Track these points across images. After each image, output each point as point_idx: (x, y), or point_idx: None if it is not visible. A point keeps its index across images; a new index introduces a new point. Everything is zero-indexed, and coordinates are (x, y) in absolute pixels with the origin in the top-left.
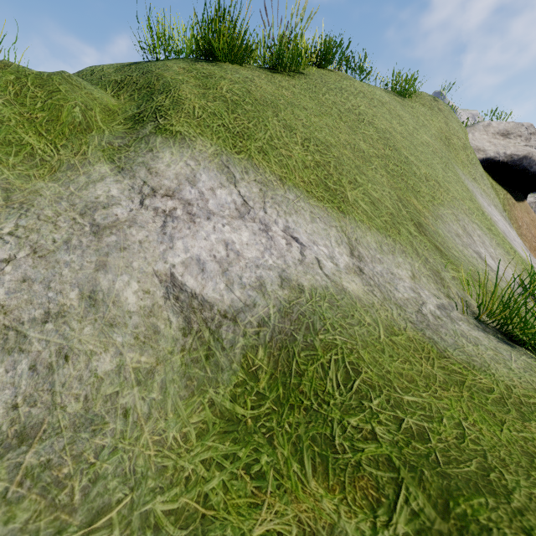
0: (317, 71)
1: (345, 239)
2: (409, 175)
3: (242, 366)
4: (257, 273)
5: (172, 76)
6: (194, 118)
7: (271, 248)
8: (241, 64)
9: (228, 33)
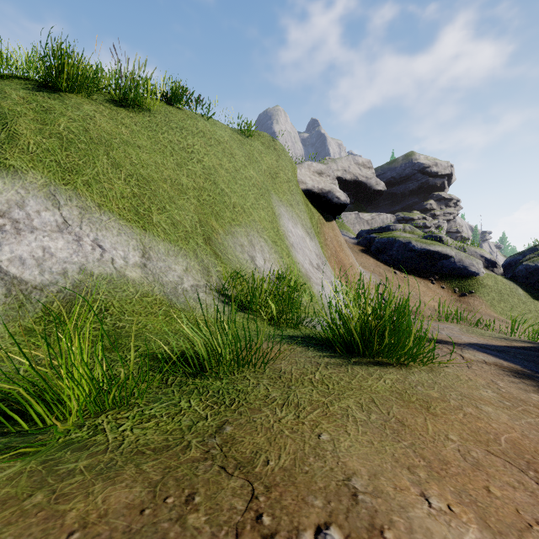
0: (165, 108)
1: (142, 247)
2: (218, 203)
3: (42, 310)
4: (64, 266)
5: (9, 106)
6: (28, 153)
7: (79, 252)
8: (89, 94)
9: (72, 71)
